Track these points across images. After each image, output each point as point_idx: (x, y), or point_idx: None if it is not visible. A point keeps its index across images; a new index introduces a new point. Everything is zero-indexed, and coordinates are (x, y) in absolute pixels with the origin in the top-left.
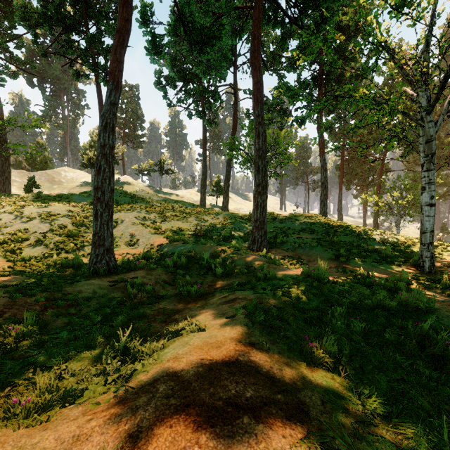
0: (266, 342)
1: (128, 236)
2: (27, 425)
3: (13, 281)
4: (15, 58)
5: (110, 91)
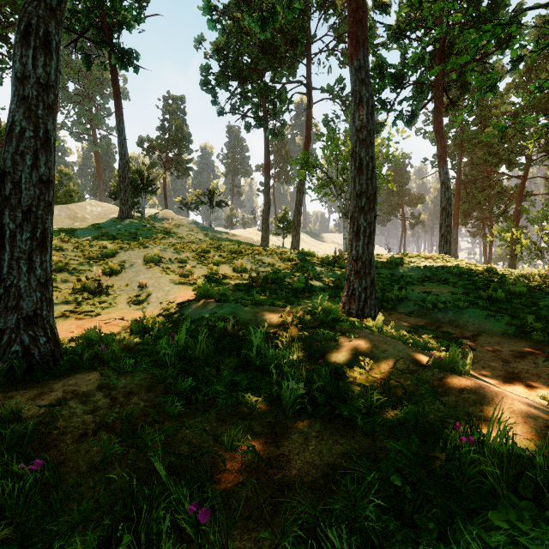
0: None
1: (136, 288)
2: None
3: None
4: None
5: None
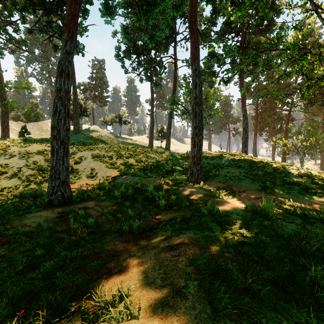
0: None
1: (89, 170)
2: None
3: None
4: (12, 38)
5: (66, 41)
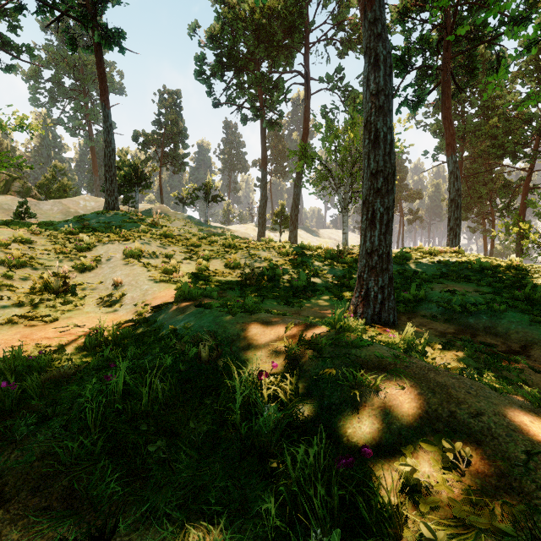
0: None
1: (110, 286)
2: None
3: None
4: (5, 40)
5: None
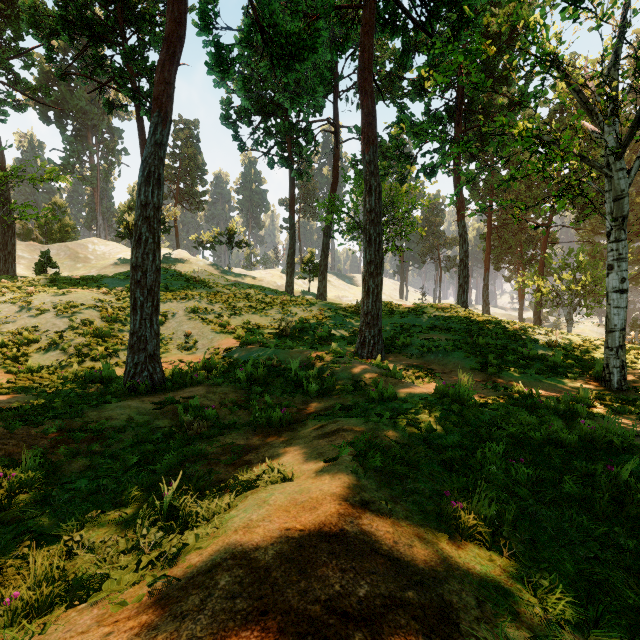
0: (387, 501)
1: (182, 336)
2: (10, 639)
3: (13, 402)
4: (21, 81)
5: (155, 126)
